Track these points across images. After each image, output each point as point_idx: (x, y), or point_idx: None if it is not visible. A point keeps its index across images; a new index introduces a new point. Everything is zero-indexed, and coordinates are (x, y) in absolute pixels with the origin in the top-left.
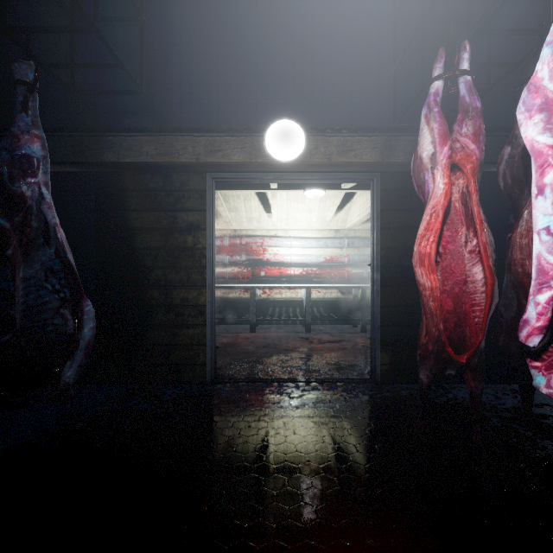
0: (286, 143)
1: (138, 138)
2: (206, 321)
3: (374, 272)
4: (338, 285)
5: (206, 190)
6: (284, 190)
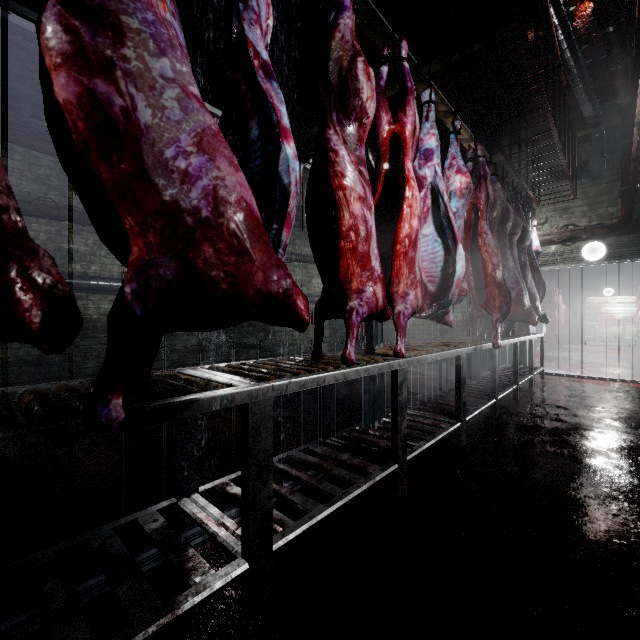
0: (608, 293)
1: (568, 292)
2: (584, 330)
3: None
4: None
5: (584, 300)
6: None
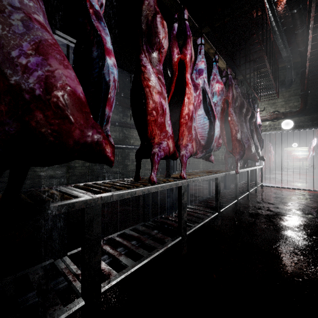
0: (295, 146)
1: (275, 145)
2: (283, 164)
3: None
4: None
5: (283, 149)
6: None
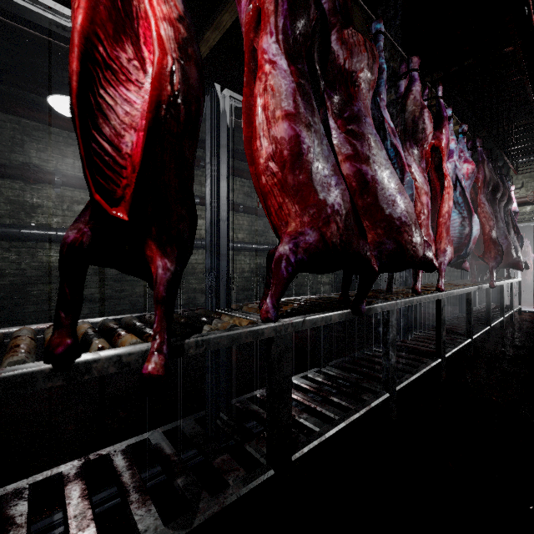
0: None
1: None
2: None
3: None
4: None
5: None
6: None
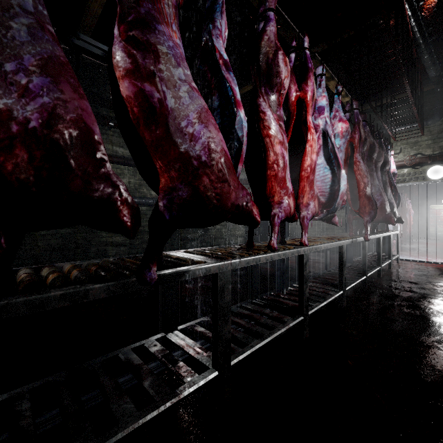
0: None
1: (416, 201)
2: (428, 229)
3: None
4: None
5: (428, 207)
6: None
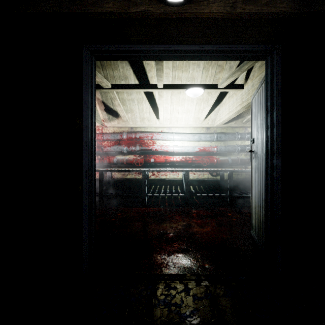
0: None
1: None
2: (83, 213)
3: (272, 157)
4: (210, 169)
5: (83, 64)
6: (169, 89)
